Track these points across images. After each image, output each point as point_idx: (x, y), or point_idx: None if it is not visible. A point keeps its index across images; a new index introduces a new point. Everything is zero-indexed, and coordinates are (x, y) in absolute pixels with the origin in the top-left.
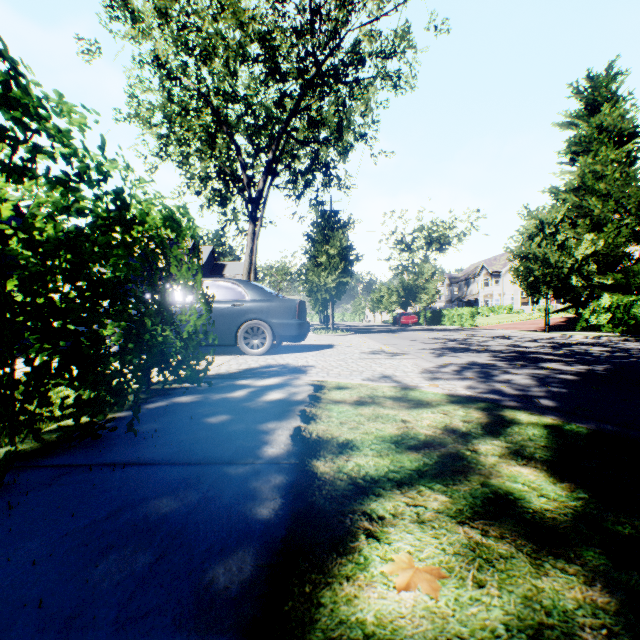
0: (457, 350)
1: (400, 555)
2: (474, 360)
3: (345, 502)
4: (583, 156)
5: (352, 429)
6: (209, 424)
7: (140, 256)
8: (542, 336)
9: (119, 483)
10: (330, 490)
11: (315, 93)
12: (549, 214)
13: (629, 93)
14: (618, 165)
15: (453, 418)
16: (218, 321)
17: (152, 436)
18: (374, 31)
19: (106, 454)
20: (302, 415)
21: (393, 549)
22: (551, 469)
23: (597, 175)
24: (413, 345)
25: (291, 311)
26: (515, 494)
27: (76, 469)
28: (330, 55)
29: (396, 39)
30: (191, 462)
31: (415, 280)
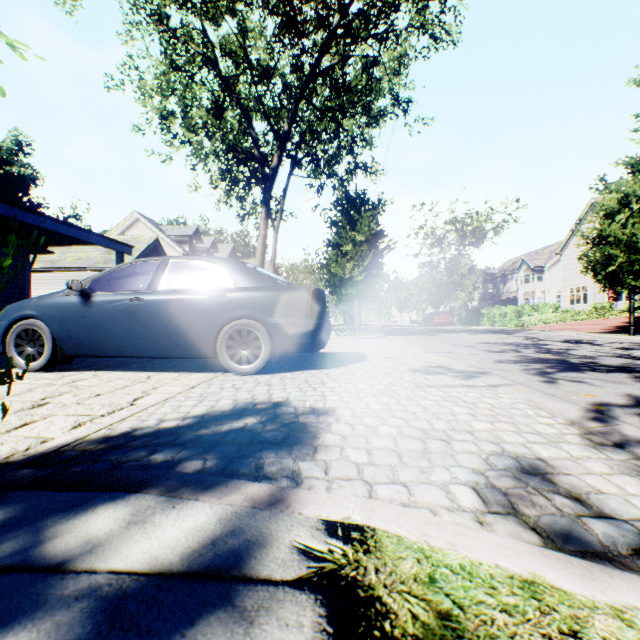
0: (558, 365)
1: None
2: (634, 393)
3: None
4: None
5: None
6: None
7: None
8: (629, 340)
9: None
10: None
11: (339, 46)
12: (638, 184)
13: None
14: None
15: None
16: (187, 320)
17: None
18: None
19: None
20: None
21: None
22: None
23: None
24: (477, 354)
25: (300, 305)
26: None
27: None
28: None
29: None
30: None
31: (449, 276)
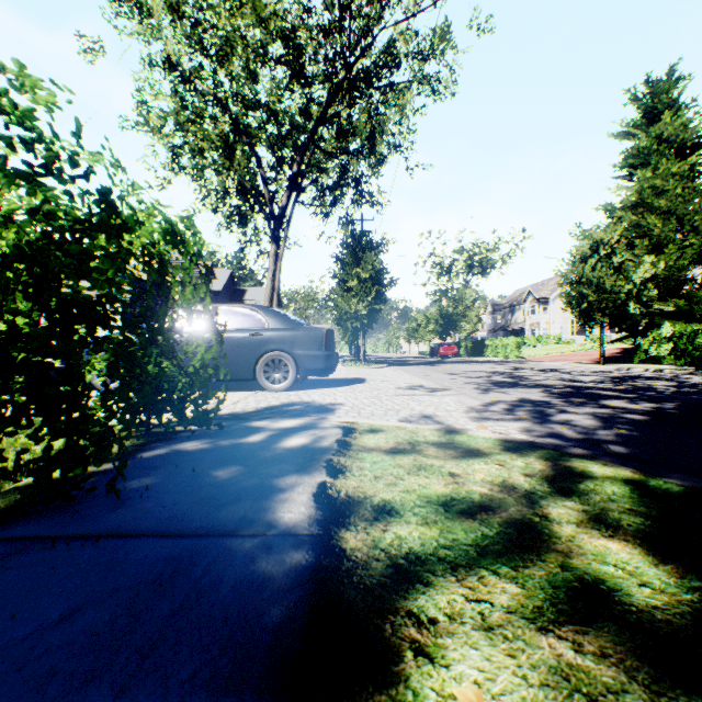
0: (504, 385)
1: (464, 689)
2: (525, 397)
3: (383, 595)
4: (641, 170)
5: (389, 486)
6: (214, 479)
7: (132, 274)
8: (597, 369)
9: (86, 565)
10: (363, 576)
11: (345, 98)
12: (604, 233)
13: (692, 100)
14: (680, 179)
15: (511, 470)
16: (234, 352)
17: (141, 496)
18: (410, 30)
19: (79, 521)
20: (328, 467)
21: (453, 677)
22: (647, 543)
23: (657, 191)
24: (454, 379)
25: (317, 341)
26: (608, 582)
27: (35, 544)
28: (361, 56)
29: (435, 39)
30: (185, 533)
31: (455, 307)
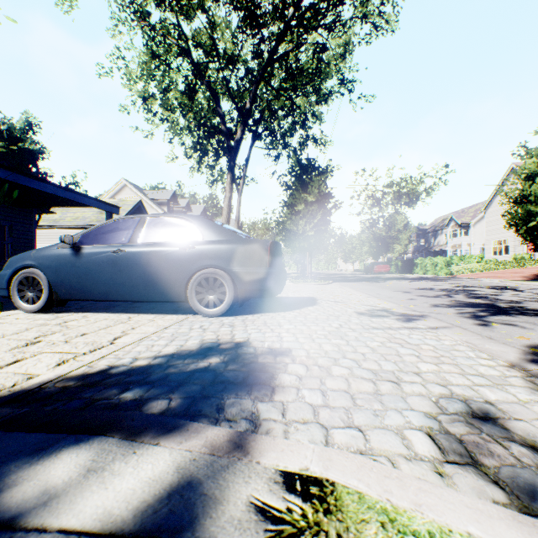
0: (489, 309)
1: None
2: None
3: None
4: None
5: None
6: None
7: None
8: None
9: None
10: None
11: (293, 35)
12: None
13: None
14: None
15: None
16: (162, 269)
17: None
18: None
19: None
20: None
21: None
22: None
23: None
24: (414, 299)
25: (259, 255)
26: None
27: None
28: None
29: None
30: None
31: (387, 231)
